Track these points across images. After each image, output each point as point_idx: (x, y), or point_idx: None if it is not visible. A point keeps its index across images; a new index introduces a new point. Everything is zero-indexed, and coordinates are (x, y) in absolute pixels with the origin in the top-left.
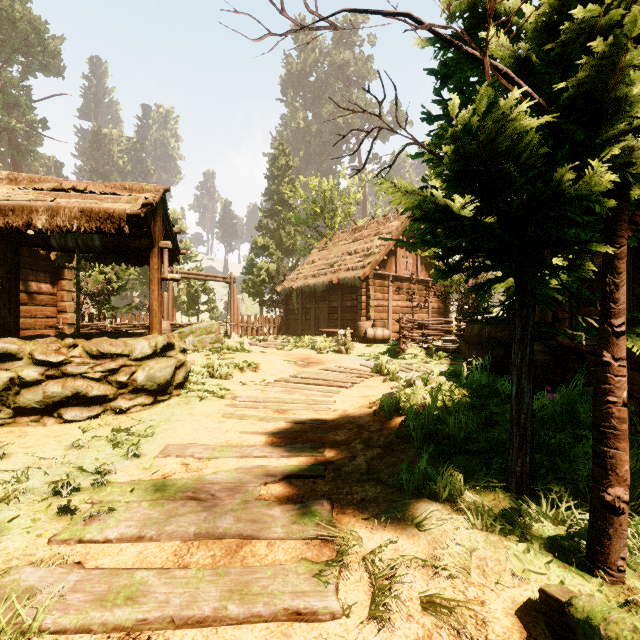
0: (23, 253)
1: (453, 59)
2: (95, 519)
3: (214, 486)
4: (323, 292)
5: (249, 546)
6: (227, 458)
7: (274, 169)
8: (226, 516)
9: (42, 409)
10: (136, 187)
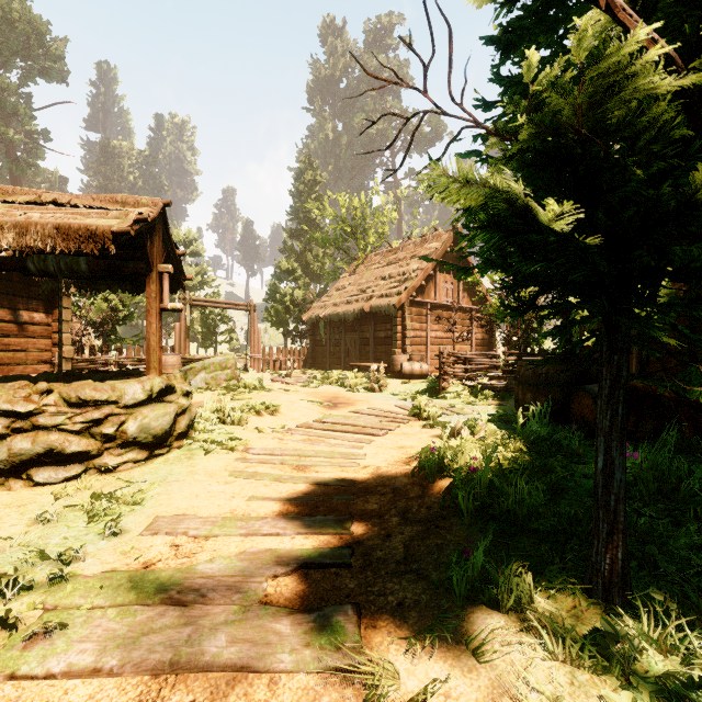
0: (12, 278)
1: (520, 22)
2: (40, 639)
3: (207, 582)
4: (354, 321)
5: (244, 685)
6: (229, 536)
7: (300, 185)
8: (217, 633)
9: (7, 470)
10: (130, 200)
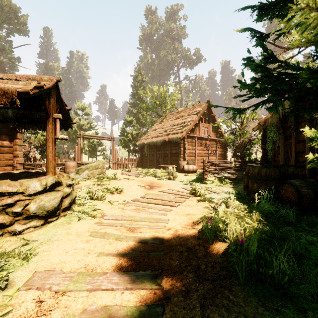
0: None
1: None
2: None
3: None
4: (160, 145)
5: None
6: (79, 291)
7: (135, 82)
8: None
9: None
10: (37, 78)
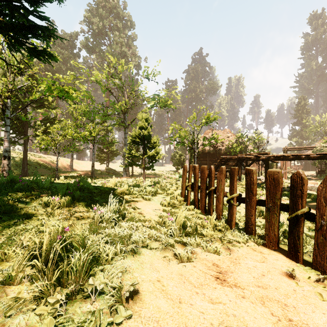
0: None
1: None
2: None
3: None
4: None
5: None
6: None
7: (298, 107)
8: None
9: None
10: None
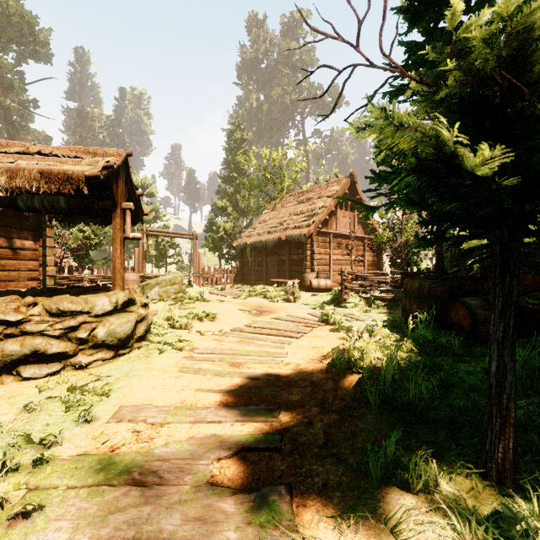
0: (8, 213)
1: None
2: (22, 517)
3: (163, 464)
4: (273, 247)
5: None
6: (180, 423)
7: (231, 142)
8: (172, 512)
9: (0, 367)
10: (100, 151)
